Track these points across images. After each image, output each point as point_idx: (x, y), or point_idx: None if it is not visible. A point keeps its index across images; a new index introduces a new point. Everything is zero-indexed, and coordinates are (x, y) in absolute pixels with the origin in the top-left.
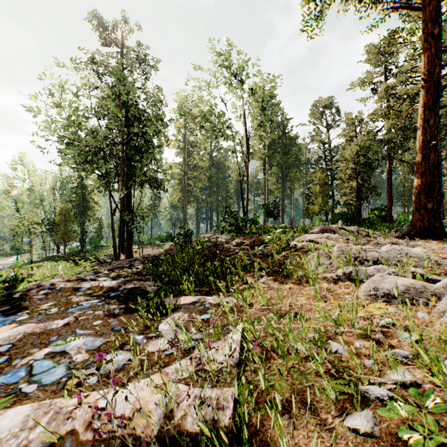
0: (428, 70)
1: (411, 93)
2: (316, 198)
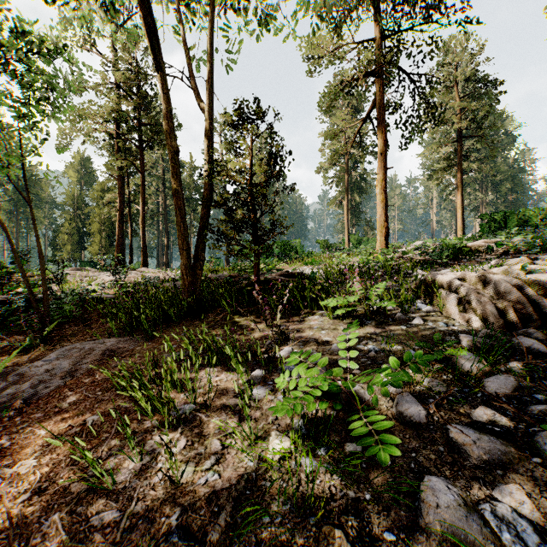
0: (120, 206)
1: (137, 185)
2: (64, 244)
